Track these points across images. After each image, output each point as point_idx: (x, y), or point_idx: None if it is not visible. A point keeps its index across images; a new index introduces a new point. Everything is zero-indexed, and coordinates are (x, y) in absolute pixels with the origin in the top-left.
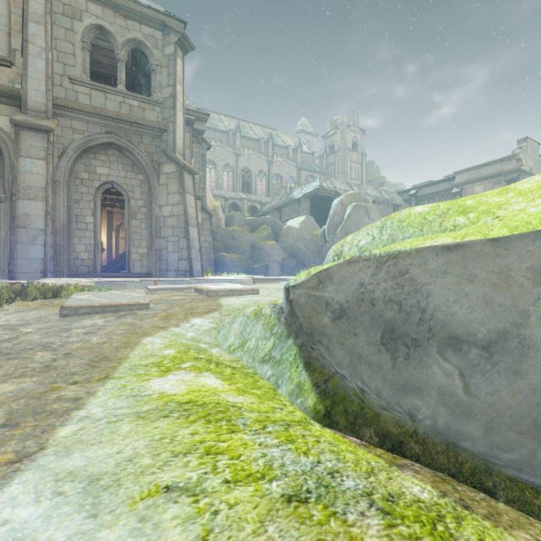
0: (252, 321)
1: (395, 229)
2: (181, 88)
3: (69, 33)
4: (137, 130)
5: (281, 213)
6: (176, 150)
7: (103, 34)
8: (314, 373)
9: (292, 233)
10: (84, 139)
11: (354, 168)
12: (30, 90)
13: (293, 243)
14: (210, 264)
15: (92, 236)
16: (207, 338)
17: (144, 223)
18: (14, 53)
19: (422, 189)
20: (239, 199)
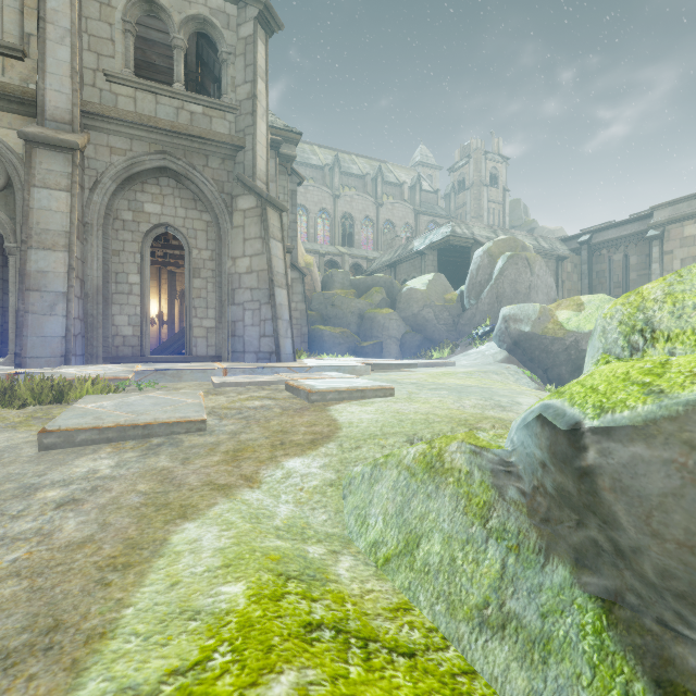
0: (423, 484)
1: None
2: (263, 85)
3: (105, 9)
4: (201, 148)
5: (395, 271)
6: (256, 176)
7: (153, 10)
8: None
9: (415, 298)
10: (127, 163)
11: (493, 210)
12: (48, 90)
13: (418, 312)
14: (303, 341)
15: (138, 302)
16: (319, 514)
17: (212, 284)
18: (29, 40)
19: (598, 234)
20: (338, 255)
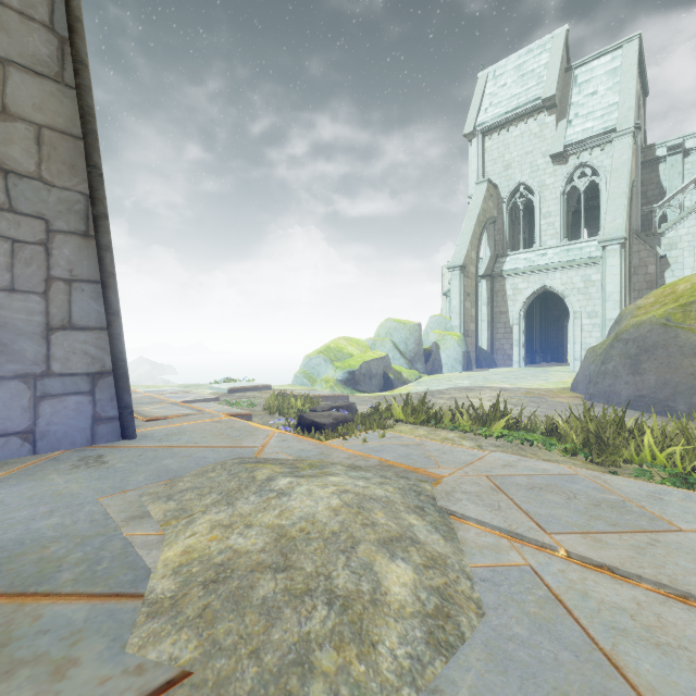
0: (338, 387)
1: (337, 352)
2: None
3: None
4: None
5: None
6: None
7: None
8: (360, 392)
9: None
10: None
11: None
12: None
13: None
14: None
15: None
16: None
17: None
18: None
19: None
20: None
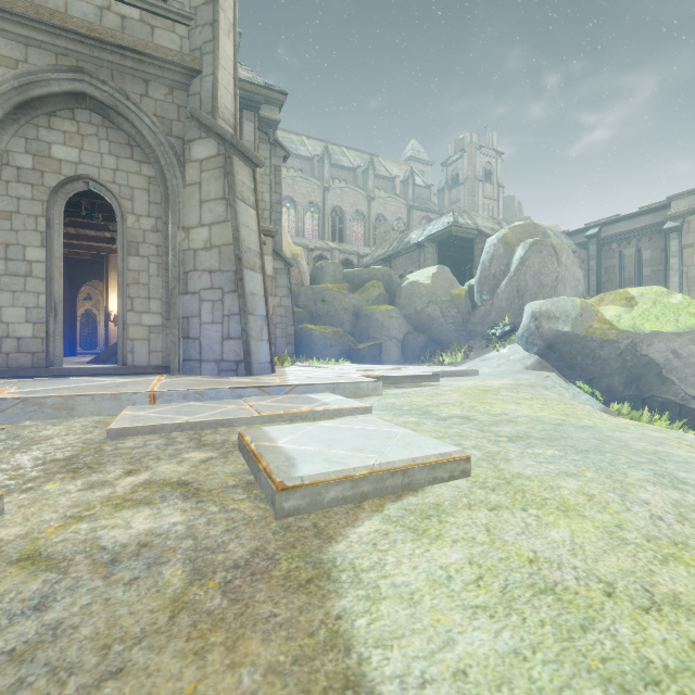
0: None
1: None
2: None
3: None
4: (136, 68)
5: (391, 266)
6: (217, 113)
7: None
8: None
9: (418, 293)
10: (20, 80)
11: (487, 206)
12: None
13: (422, 309)
14: (288, 342)
15: (42, 289)
16: None
17: (156, 264)
18: None
19: (608, 227)
20: (328, 250)
